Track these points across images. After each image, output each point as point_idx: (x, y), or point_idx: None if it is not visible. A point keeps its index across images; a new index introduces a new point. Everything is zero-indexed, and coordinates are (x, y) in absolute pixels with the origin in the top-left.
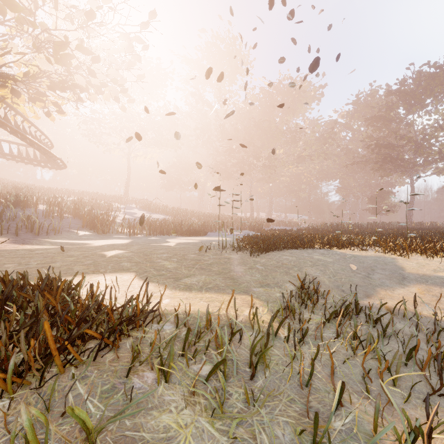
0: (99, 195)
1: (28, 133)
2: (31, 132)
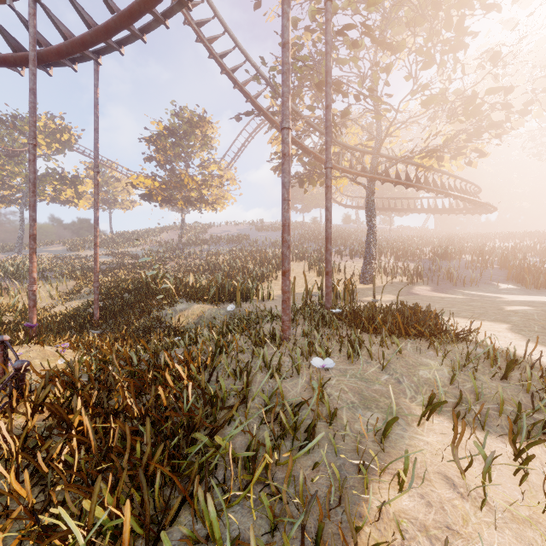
0: None
1: (452, 188)
2: (455, 186)
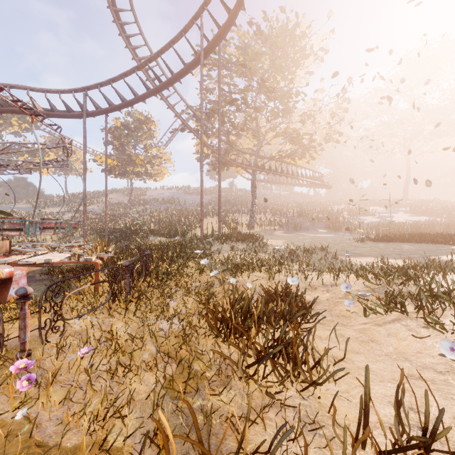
0: (372, 201)
1: (303, 175)
2: (306, 173)
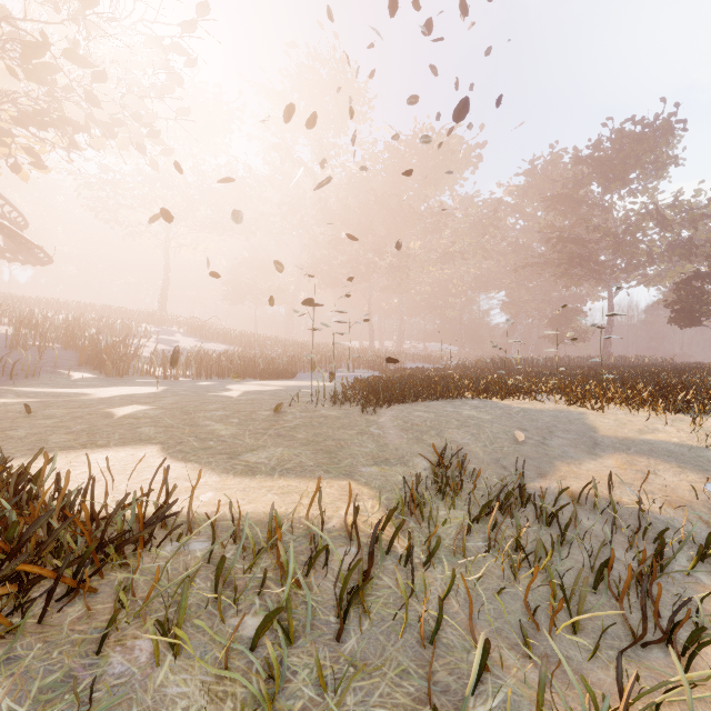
0: (114, 310)
1: None
2: None
